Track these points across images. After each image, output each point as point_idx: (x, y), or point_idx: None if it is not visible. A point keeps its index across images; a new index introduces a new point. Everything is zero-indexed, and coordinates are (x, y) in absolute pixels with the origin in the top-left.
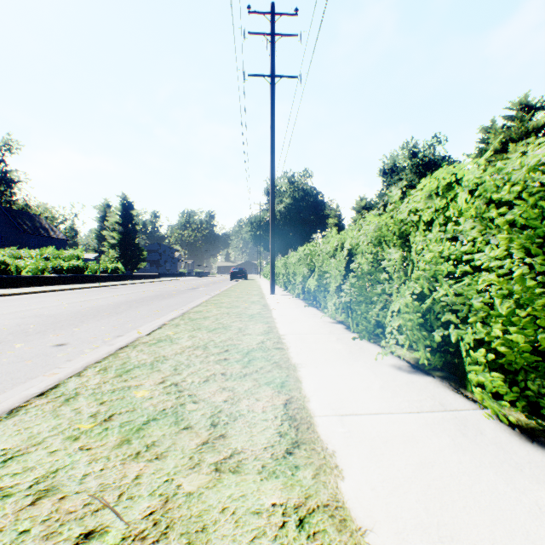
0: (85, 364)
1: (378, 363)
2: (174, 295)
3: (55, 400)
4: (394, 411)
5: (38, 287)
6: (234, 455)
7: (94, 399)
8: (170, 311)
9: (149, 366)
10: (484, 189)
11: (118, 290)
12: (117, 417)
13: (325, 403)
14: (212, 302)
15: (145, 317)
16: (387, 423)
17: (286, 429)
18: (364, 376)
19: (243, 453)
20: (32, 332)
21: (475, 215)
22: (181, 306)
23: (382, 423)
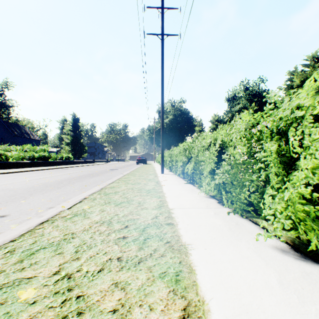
0: None
1: (260, 243)
2: (100, 174)
3: None
4: None
5: (19, 168)
6: None
7: None
8: (94, 186)
9: (54, 247)
10: None
11: (67, 171)
12: None
13: (229, 316)
14: (123, 180)
15: (75, 191)
16: None
17: None
18: (254, 264)
19: None
20: None
21: None
22: (103, 182)
23: None
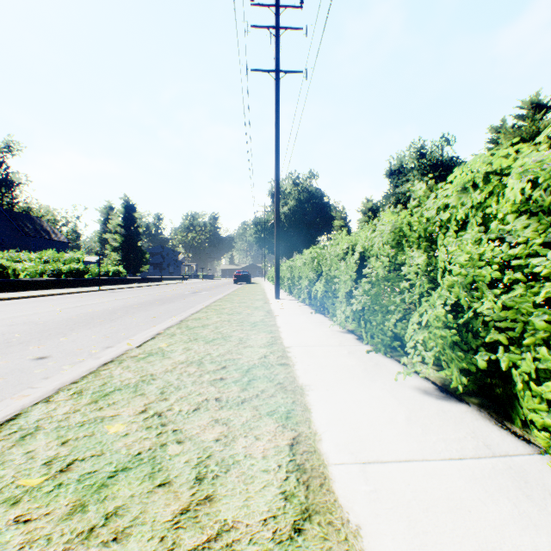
0: (59, 385)
1: (399, 384)
2: (174, 299)
3: (8, 438)
4: (430, 457)
5: (36, 291)
6: (222, 533)
7: (56, 437)
8: (168, 317)
9: (132, 388)
10: (549, 174)
11: (118, 294)
12: (78, 466)
13: (341, 443)
14: (213, 308)
15: (140, 324)
16: (424, 477)
17: (293, 487)
18: (384, 403)
19: (235, 530)
20: (15, 342)
21: (512, 212)
22: (181, 311)
23: (417, 477)
